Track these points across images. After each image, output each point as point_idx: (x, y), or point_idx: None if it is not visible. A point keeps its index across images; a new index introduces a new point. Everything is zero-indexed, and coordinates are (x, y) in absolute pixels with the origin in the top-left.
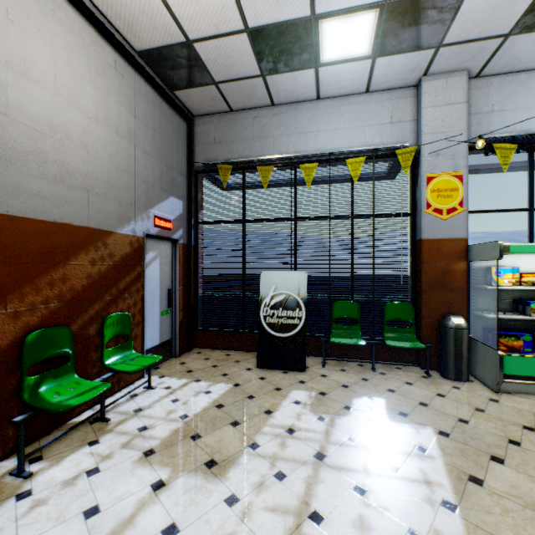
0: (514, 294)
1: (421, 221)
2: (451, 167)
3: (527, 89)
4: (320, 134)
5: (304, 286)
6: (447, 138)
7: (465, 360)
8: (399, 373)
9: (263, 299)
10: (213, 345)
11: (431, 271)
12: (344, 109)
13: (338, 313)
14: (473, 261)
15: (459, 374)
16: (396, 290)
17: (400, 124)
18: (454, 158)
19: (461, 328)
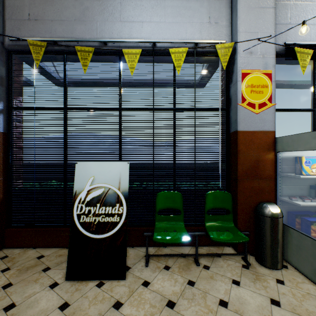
0: (309, 181)
1: (237, 113)
2: (262, 65)
3: (313, 8)
4: (144, 24)
5: (126, 178)
6: (259, 38)
7: (281, 248)
8: (221, 263)
9: (78, 194)
10: (28, 244)
11: (246, 161)
12: (167, 4)
13: (162, 204)
14: (281, 151)
15: (277, 263)
16: (215, 179)
17: (217, 24)
18: (264, 57)
19: (279, 216)
